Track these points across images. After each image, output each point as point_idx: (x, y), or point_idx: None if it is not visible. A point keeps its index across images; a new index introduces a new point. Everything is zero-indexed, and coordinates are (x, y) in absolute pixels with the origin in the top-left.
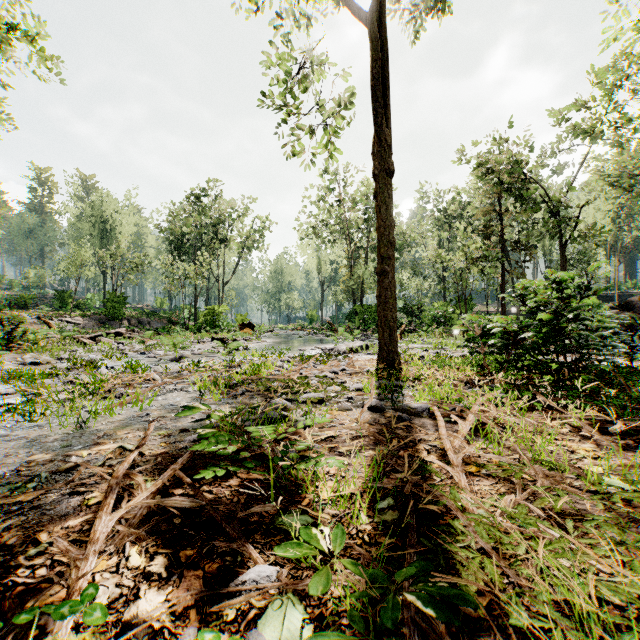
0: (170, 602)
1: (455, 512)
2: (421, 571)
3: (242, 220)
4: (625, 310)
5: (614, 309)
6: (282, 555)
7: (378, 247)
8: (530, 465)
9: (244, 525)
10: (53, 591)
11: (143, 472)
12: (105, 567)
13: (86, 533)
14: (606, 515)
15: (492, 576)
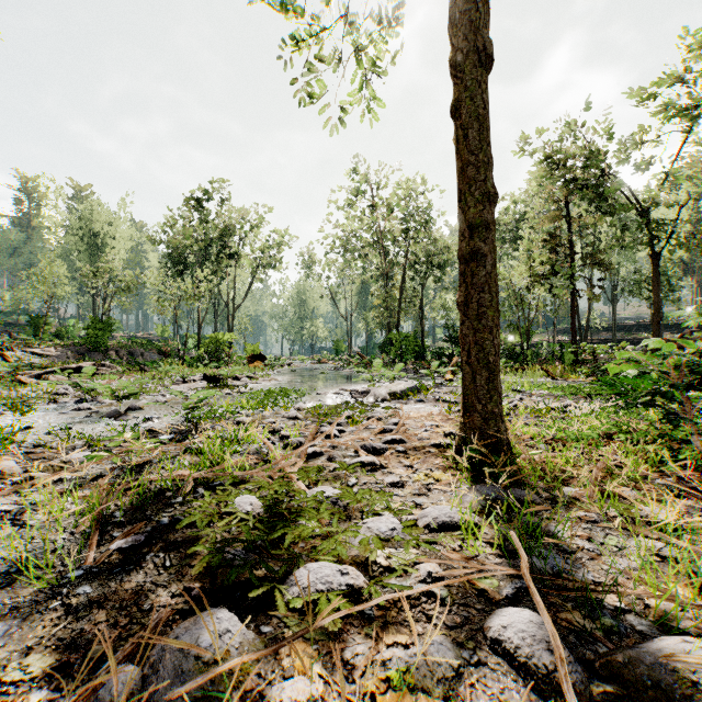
0: None
1: None
2: None
3: (256, 233)
4: None
5: None
6: None
7: (461, 208)
8: None
9: None
10: None
11: None
12: None
13: None
14: None
15: None
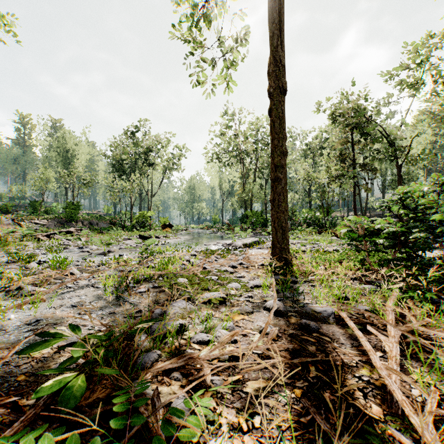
0: None
1: None
2: None
3: (165, 150)
4: None
5: None
6: None
7: (271, 158)
8: None
9: None
10: None
11: None
12: None
13: None
14: None
15: None
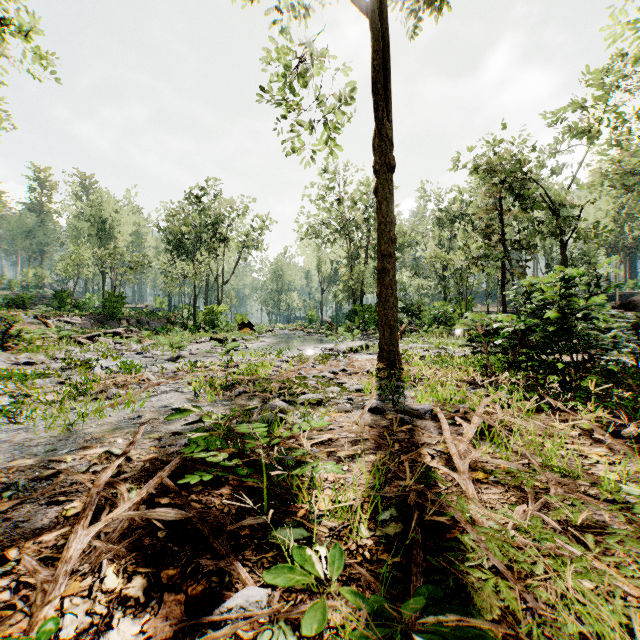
0: (145, 634)
1: (464, 525)
2: (430, 599)
3: (241, 219)
4: (627, 310)
5: (616, 309)
6: (272, 581)
7: (378, 244)
8: (541, 472)
9: (234, 539)
10: (15, 620)
11: (129, 479)
12: (77, 590)
13: (60, 549)
14: (627, 527)
15: (509, 602)
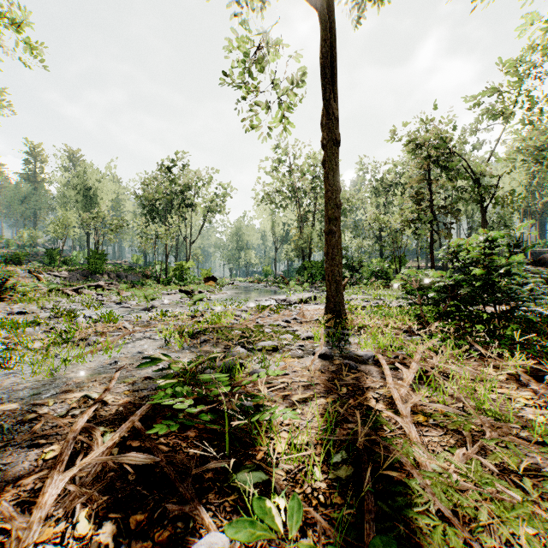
0: None
1: (410, 470)
2: None
3: (207, 188)
4: (538, 265)
5: (529, 265)
6: (233, 536)
7: (326, 209)
8: (477, 416)
9: (198, 482)
10: None
11: (104, 422)
12: (50, 535)
13: (37, 493)
14: None
15: None
